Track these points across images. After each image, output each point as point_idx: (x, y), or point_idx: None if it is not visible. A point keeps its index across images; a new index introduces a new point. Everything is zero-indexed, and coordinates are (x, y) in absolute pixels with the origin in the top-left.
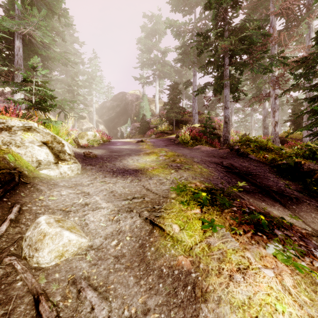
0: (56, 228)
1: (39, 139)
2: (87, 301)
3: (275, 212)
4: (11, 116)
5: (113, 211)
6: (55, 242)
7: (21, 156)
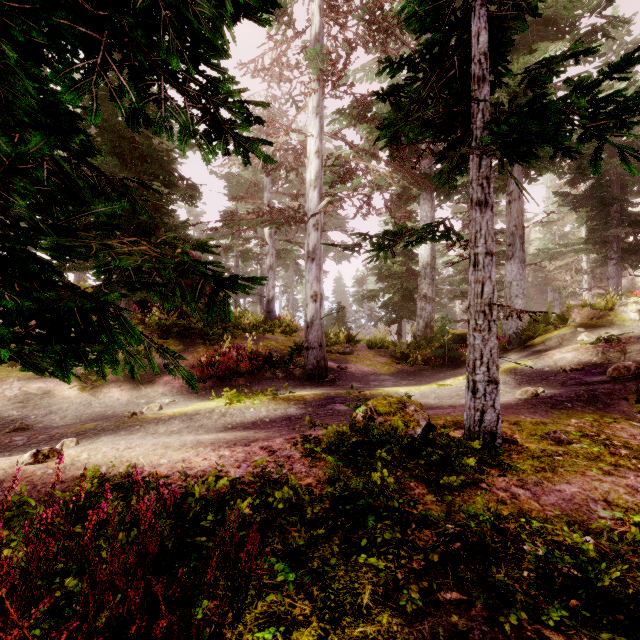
0: (582, 334)
1: (637, 308)
2: (572, 344)
3: (638, 345)
4: (639, 296)
5: (606, 337)
6: (580, 337)
7: (625, 317)
